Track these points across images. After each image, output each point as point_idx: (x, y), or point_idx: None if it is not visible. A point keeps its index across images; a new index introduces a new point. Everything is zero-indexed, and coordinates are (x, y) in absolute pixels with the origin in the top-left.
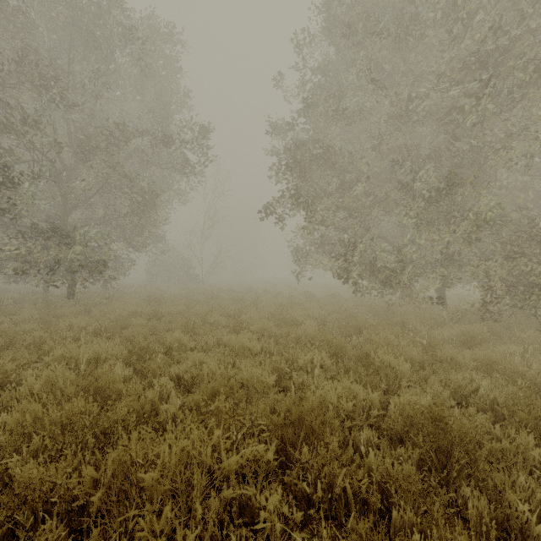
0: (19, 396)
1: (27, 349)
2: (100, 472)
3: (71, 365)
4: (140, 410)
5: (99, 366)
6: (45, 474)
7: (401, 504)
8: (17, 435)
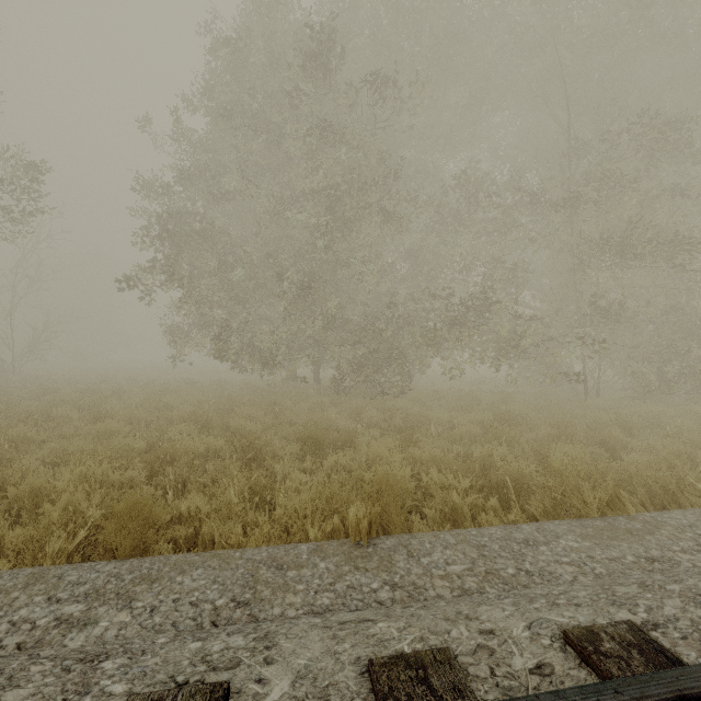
0: None
1: None
2: (19, 490)
3: None
4: (21, 474)
5: None
6: None
7: (220, 478)
8: None
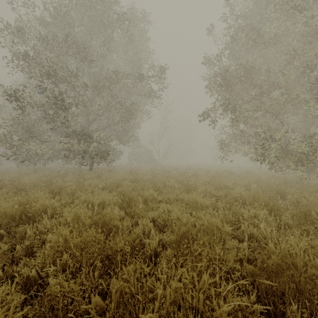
0: (60, 223)
1: (68, 195)
2: (105, 301)
3: (89, 206)
4: (132, 243)
5: (104, 208)
6: (66, 289)
7: None
8: (54, 251)
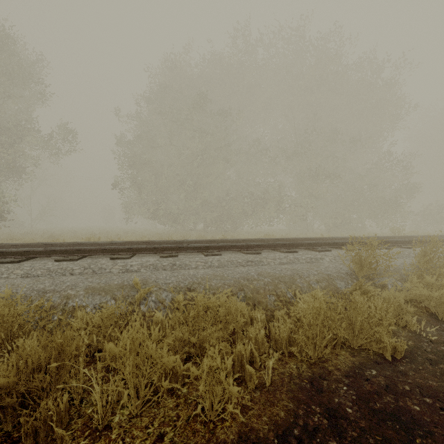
0: None
1: None
2: None
3: None
4: None
5: None
6: None
7: None
8: None
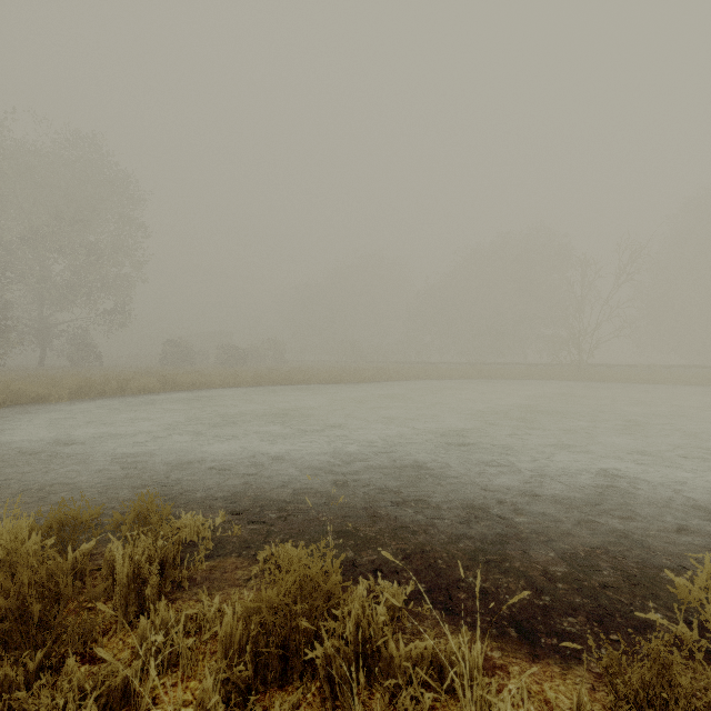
0: None
1: None
2: None
3: None
4: None
5: None
6: None
7: None
8: None
